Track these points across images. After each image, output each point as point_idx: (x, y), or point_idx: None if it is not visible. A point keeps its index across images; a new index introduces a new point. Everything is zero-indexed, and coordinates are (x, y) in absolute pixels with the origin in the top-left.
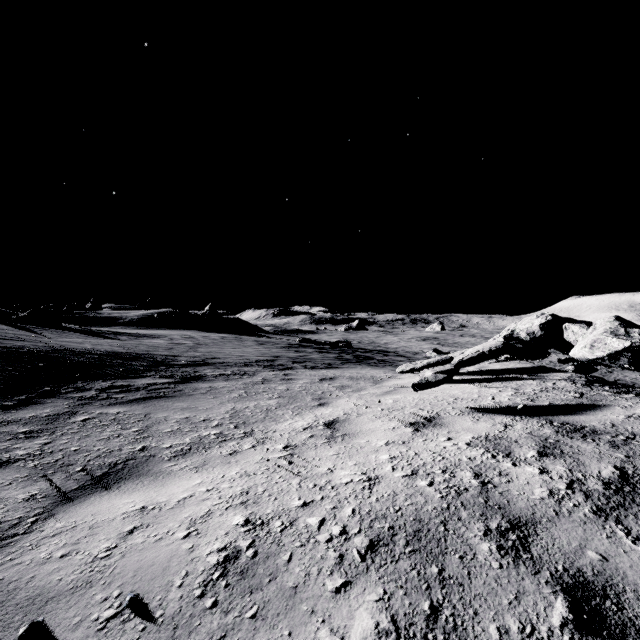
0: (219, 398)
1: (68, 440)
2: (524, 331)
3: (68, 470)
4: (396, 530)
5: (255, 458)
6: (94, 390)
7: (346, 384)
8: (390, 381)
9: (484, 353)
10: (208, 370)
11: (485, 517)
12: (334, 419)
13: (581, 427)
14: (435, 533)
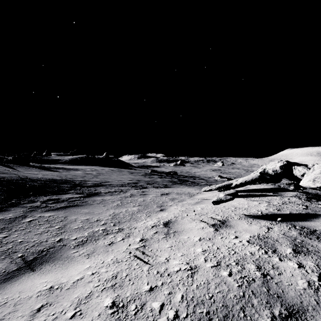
0: (106, 206)
1: (18, 234)
2: (271, 169)
3: (13, 256)
4: (211, 315)
5: (123, 248)
6: (39, 202)
7: (175, 197)
8: (198, 195)
9: (248, 181)
10: (102, 189)
11: (269, 304)
12: (169, 220)
13: (314, 230)
14: (238, 318)
